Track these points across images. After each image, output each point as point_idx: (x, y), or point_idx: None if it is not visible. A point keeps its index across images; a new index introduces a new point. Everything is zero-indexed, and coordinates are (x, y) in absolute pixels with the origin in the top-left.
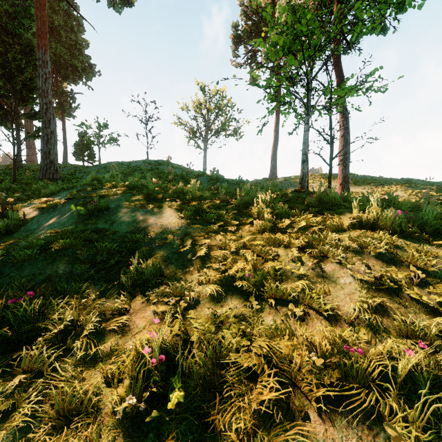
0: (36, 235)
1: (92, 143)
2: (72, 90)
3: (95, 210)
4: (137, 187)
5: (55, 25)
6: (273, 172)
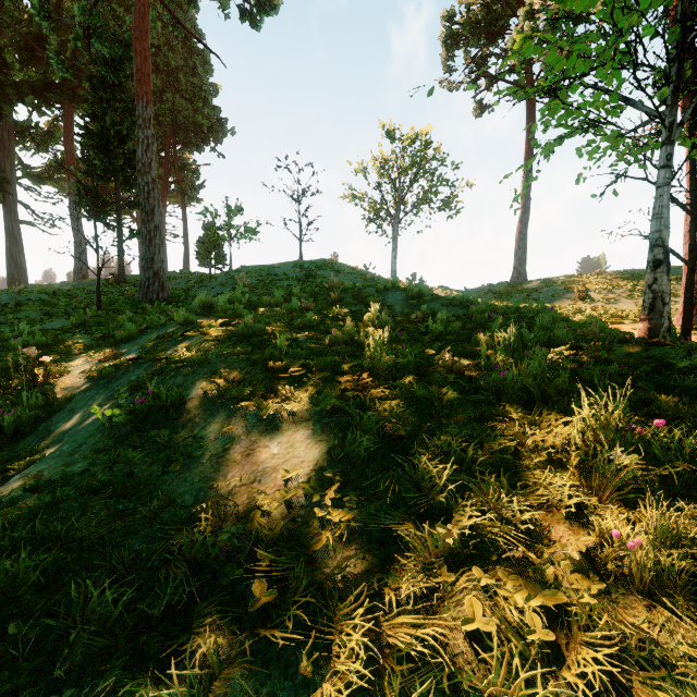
0: (12, 480)
1: (219, 239)
2: (194, 161)
3: (151, 410)
4: (260, 334)
5: (172, 68)
6: (520, 270)
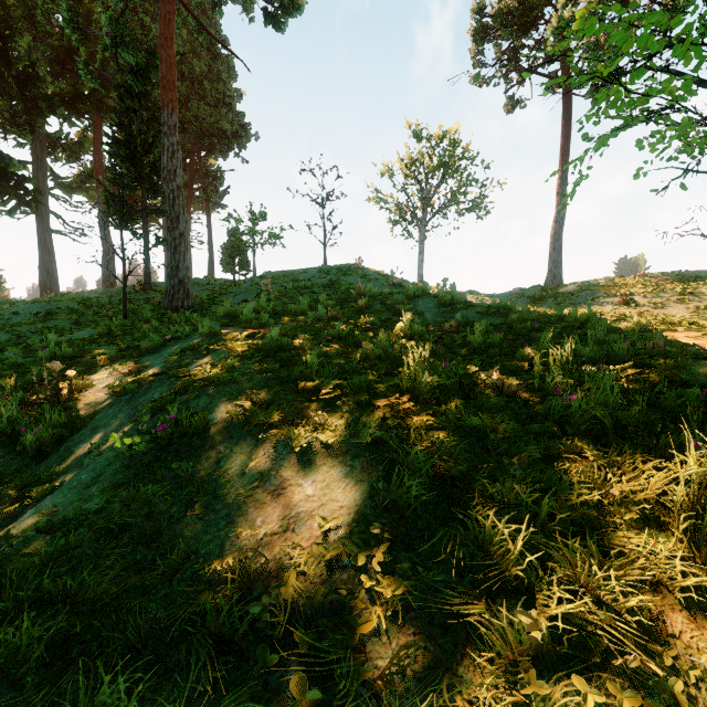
0: (27, 514)
1: (243, 245)
2: (218, 168)
3: (174, 436)
4: (288, 349)
5: (196, 75)
6: (555, 273)
